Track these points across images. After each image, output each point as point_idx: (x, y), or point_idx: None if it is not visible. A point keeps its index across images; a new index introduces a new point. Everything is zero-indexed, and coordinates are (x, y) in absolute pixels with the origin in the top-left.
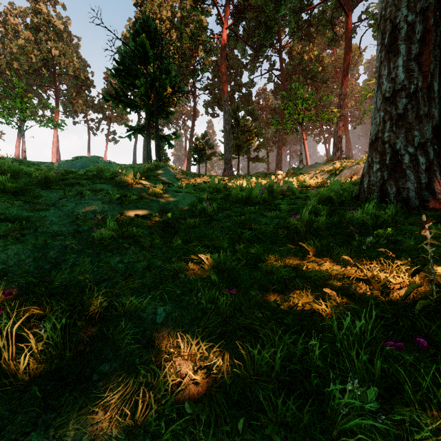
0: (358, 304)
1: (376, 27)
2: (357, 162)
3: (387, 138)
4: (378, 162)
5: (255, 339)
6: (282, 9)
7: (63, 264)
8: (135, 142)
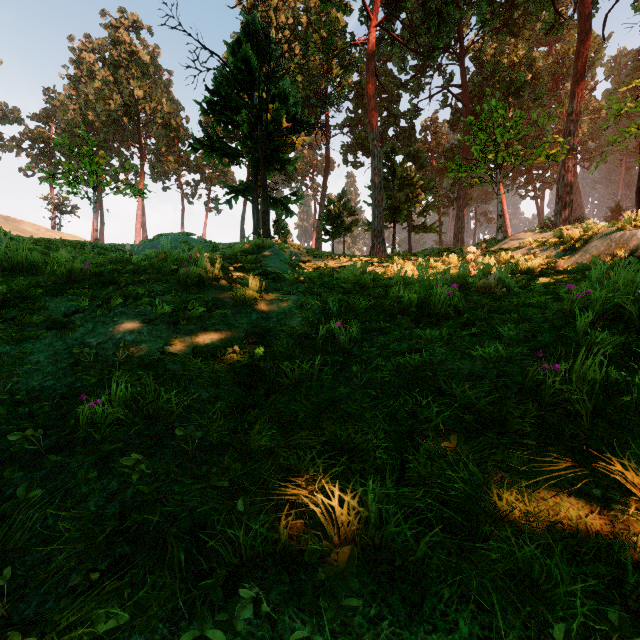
0: None
1: None
2: (622, 225)
3: None
4: None
5: None
6: None
7: None
8: (243, 211)
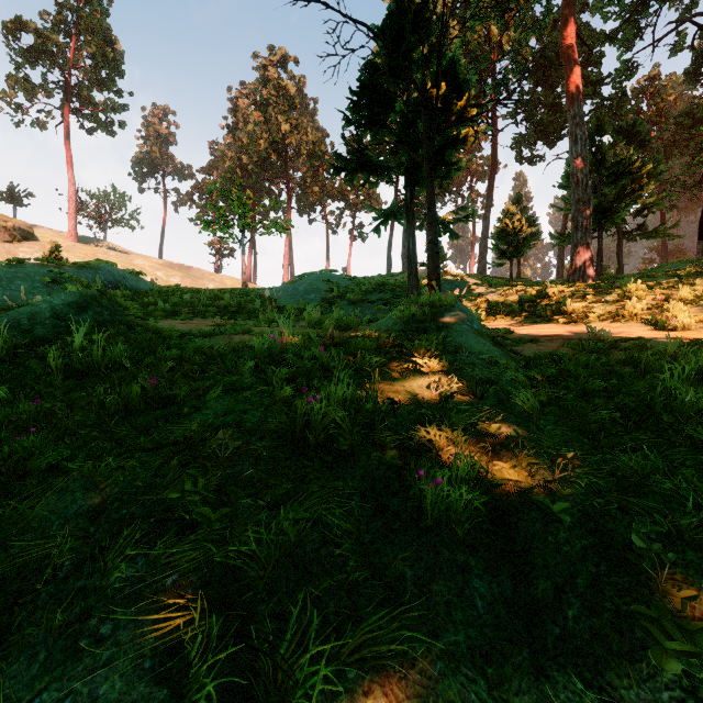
0: None
1: None
2: None
3: None
4: None
5: None
6: None
7: None
8: (390, 236)
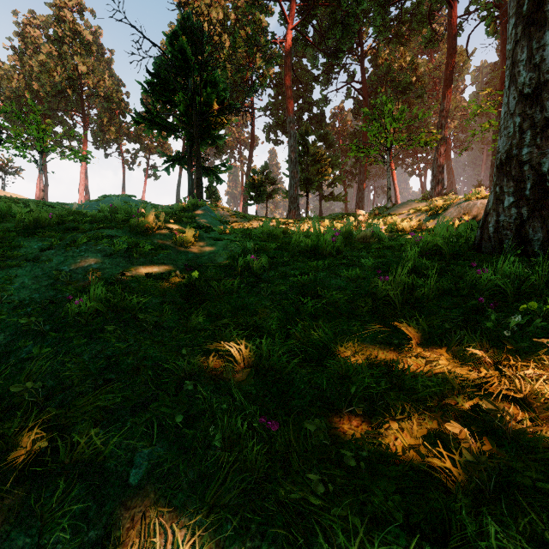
0: (515, 456)
1: (490, 19)
2: (468, 197)
3: (527, 156)
4: (512, 194)
5: (310, 535)
6: (365, 2)
7: (12, 357)
8: (179, 178)
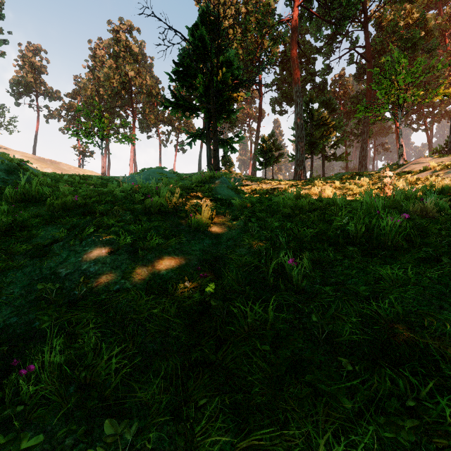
0: None
1: None
2: None
3: None
4: None
5: None
6: None
7: None
8: (200, 150)
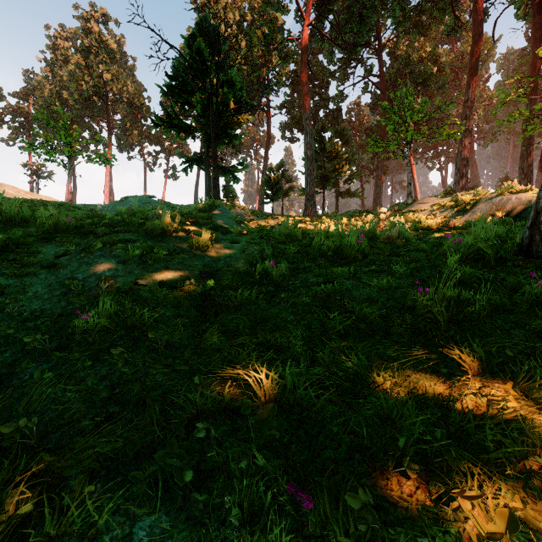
0: None
1: (521, 1)
2: (501, 192)
3: None
4: None
5: None
6: None
7: (14, 379)
8: (197, 178)
